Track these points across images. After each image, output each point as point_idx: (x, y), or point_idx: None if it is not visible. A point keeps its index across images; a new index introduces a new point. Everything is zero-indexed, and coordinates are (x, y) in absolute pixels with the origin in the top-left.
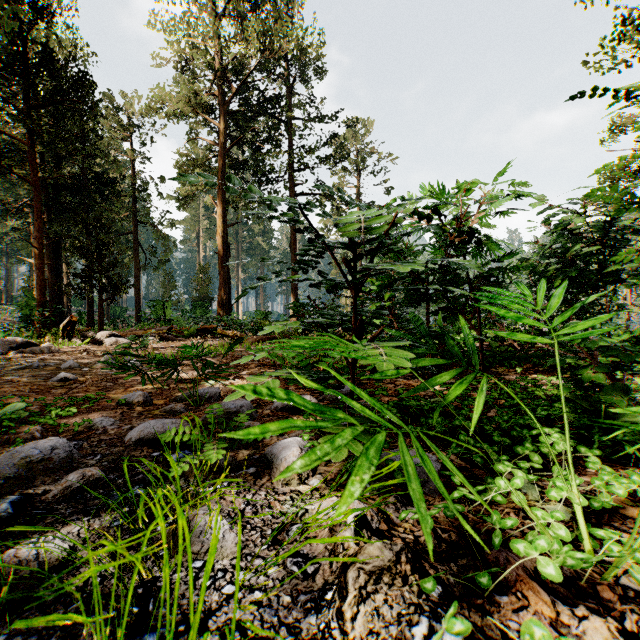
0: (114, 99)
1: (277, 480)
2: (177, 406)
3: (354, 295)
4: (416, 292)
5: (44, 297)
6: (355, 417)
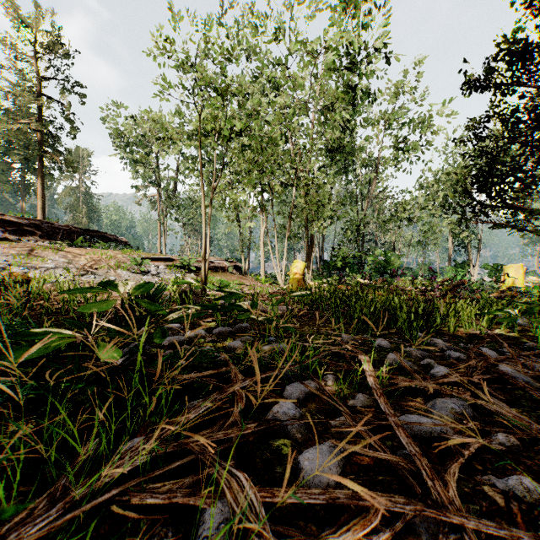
0: None
1: None
2: None
3: None
4: None
5: None
6: None
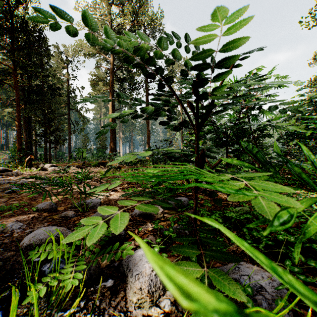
0: (58, 47)
1: (130, 300)
2: (69, 213)
3: (196, 132)
4: (220, 140)
5: (20, 146)
6: (210, 251)
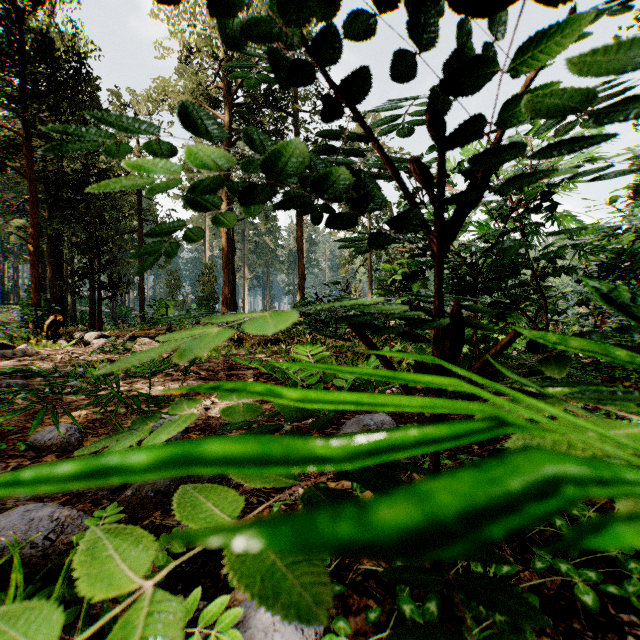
0: (117, 94)
1: None
2: None
3: (437, 250)
4: (462, 281)
5: (39, 296)
6: None
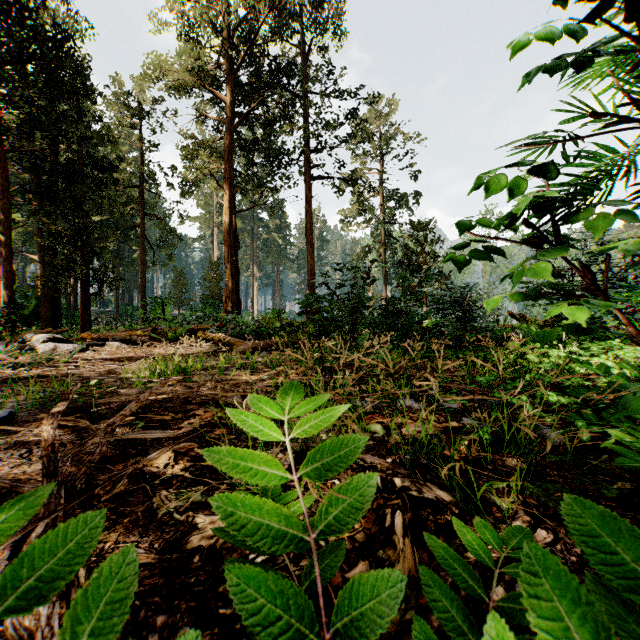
0: (117, 81)
1: None
2: None
3: None
4: None
5: (12, 292)
6: None
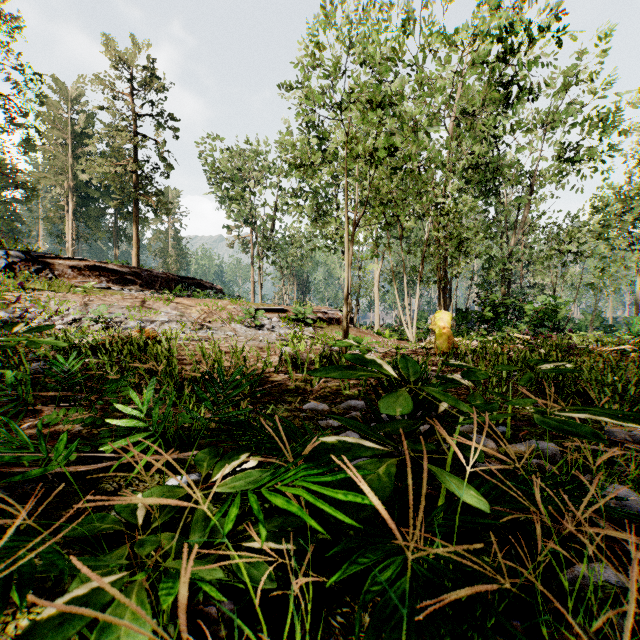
0: None
1: None
2: None
3: None
4: None
5: None
6: None
